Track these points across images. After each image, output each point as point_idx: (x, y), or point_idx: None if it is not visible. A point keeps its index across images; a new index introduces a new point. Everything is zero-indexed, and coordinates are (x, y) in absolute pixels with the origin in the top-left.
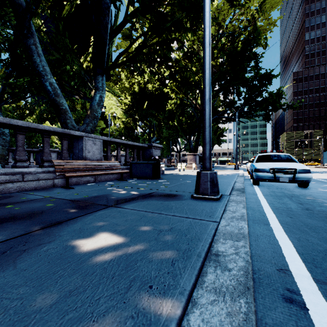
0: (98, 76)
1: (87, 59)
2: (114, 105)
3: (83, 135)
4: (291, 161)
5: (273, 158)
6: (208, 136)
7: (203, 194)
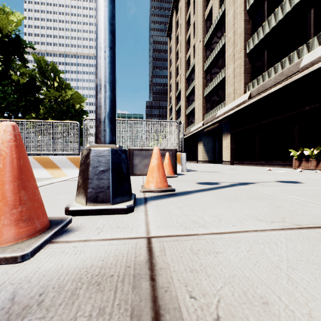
0: None
1: None
2: None
3: None
4: None
5: None
6: None
7: None
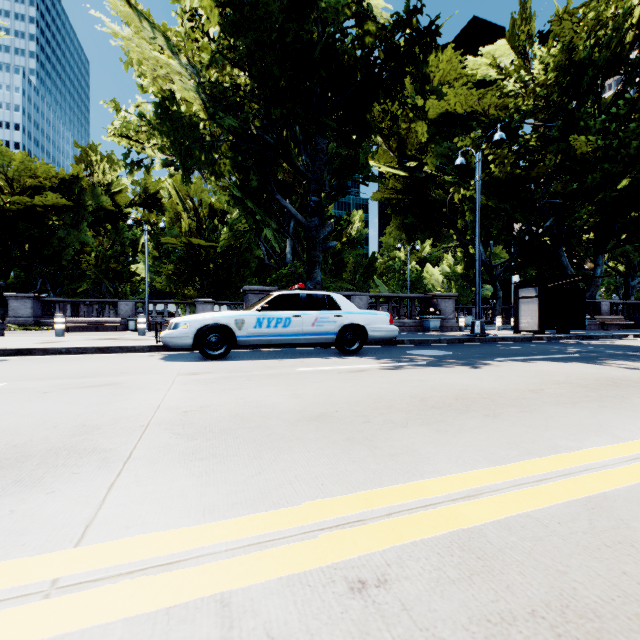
0: (599, 256)
1: None
2: None
3: (600, 301)
4: None
5: None
6: None
7: None
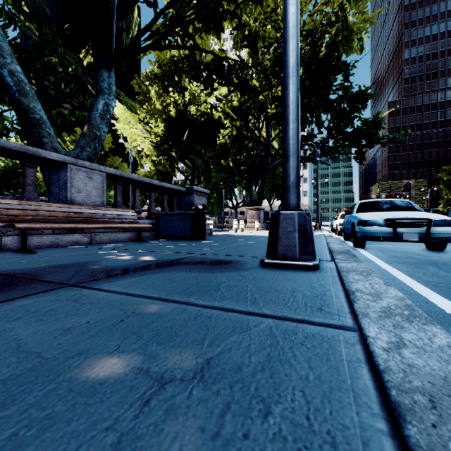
0: (102, 70)
1: (90, 52)
2: (140, 136)
3: (66, 160)
4: (413, 210)
5: (384, 206)
6: (294, 140)
7: (285, 258)
